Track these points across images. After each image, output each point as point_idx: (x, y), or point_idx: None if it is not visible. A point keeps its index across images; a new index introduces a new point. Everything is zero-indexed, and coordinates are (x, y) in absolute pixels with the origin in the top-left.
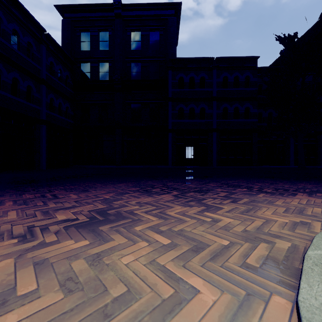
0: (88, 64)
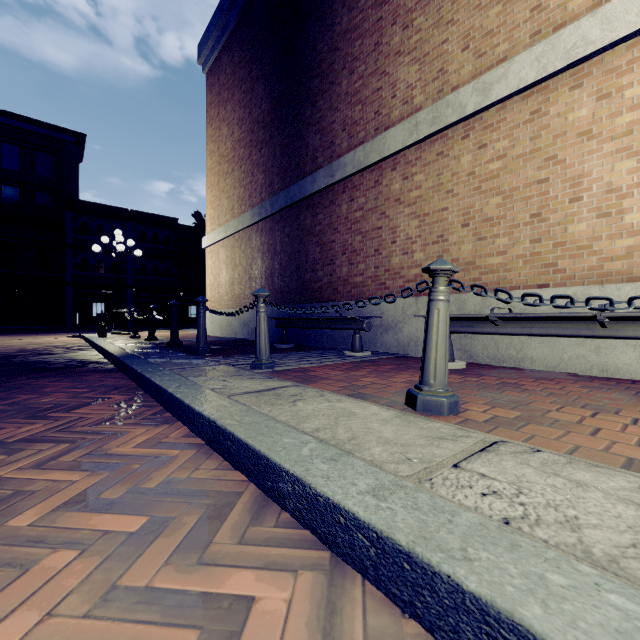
0: None
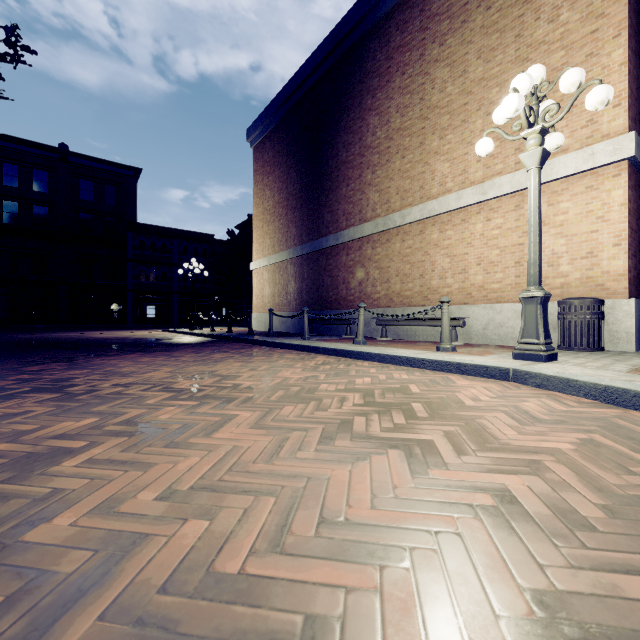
0: (16, 204)
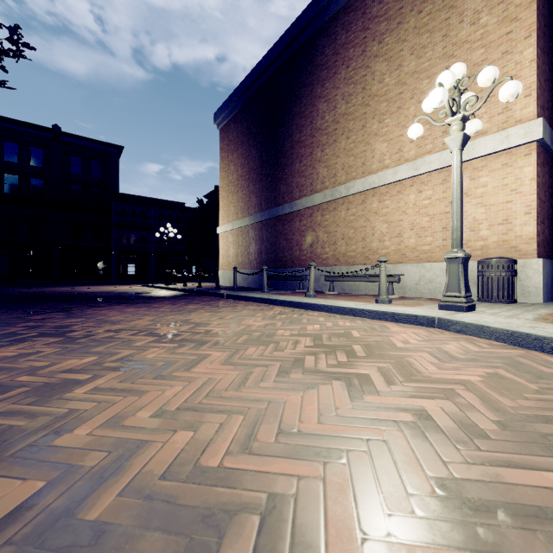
0: (16, 177)
